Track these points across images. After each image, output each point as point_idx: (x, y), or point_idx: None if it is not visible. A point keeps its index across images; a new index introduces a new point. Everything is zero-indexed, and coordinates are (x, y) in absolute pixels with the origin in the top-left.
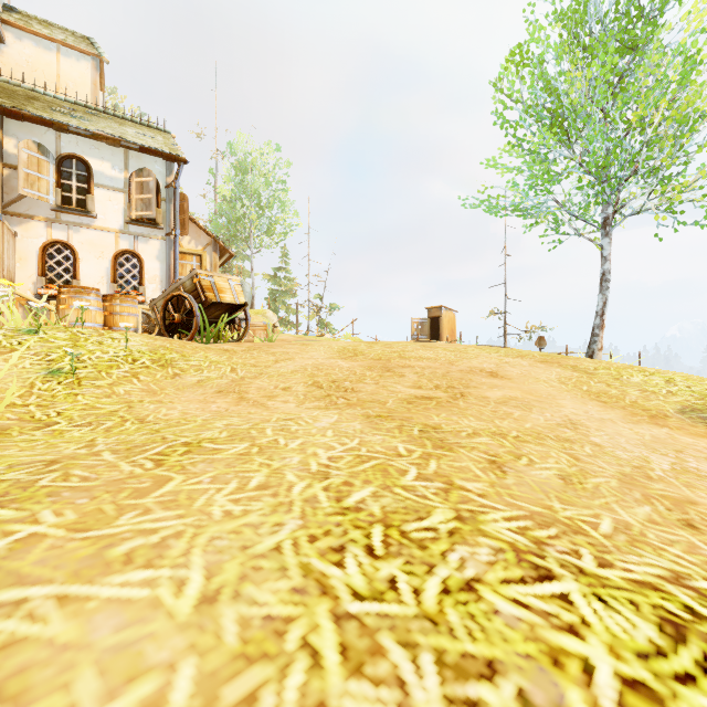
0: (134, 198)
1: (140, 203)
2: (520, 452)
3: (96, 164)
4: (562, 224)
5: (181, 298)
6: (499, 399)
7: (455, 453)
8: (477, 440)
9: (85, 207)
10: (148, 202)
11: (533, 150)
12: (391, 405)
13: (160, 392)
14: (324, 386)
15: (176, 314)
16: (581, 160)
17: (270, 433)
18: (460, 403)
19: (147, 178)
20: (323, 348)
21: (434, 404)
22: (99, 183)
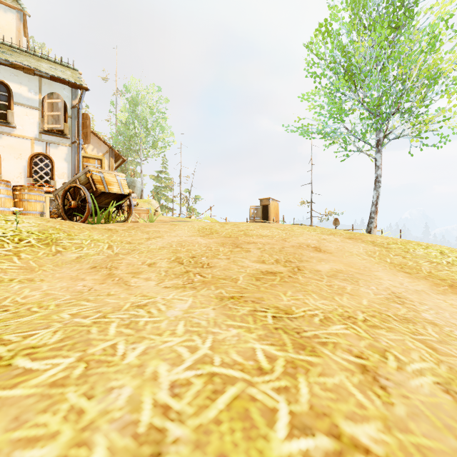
0: (46, 114)
1: (51, 118)
2: (381, 345)
3: (15, 87)
4: (350, 144)
5: (77, 189)
6: (329, 272)
7: (321, 357)
8: (333, 329)
9: (6, 119)
10: (57, 118)
11: (332, 93)
12: (242, 283)
13: (38, 269)
14: (184, 261)
15: (72, 201)
16: (363, 101)
17: (112, 332)
18: (299, 278)
19: (56, 100)
20: (187, 227)
21: (279, 280)
22: (18, 102)
